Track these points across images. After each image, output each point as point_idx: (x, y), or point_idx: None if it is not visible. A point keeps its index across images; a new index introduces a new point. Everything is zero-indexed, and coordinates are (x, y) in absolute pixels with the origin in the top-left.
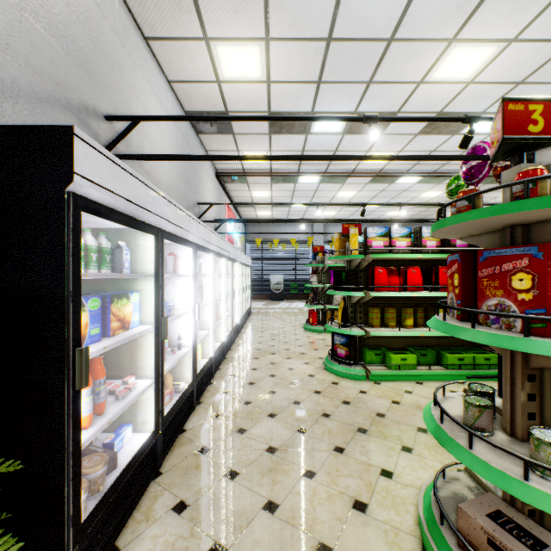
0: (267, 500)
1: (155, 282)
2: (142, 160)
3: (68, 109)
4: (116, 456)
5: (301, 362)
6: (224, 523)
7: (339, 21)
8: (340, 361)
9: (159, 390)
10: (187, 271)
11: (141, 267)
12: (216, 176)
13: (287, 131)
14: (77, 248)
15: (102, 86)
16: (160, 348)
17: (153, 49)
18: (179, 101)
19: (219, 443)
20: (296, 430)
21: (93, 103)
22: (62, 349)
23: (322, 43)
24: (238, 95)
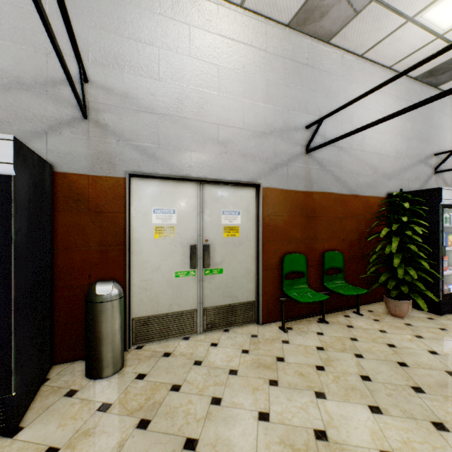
0: None
1: None
2: None
3: (420, 162)
4: (449, 289)
5: None
6: None
7: None
8: None
9: None
10: None
11: None
12: None
13: None
14: (442, 218)
15: (432, 142)
16: None
17: None
18: None
19: None
20: None
21: (429, 153)
22: (438, 245)
23: None
24: None
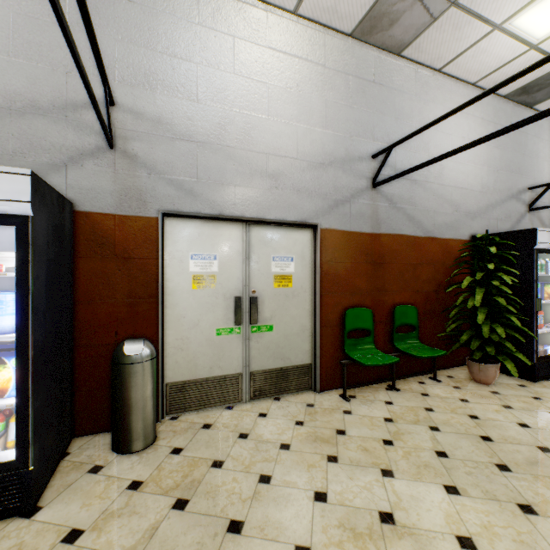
0: None
1: None
2: None
3: (511, 198)
4: (546, 351)
5: None
6: None
7: None
8: None
9: None
10: None
11: None
12: None
13: None
14: (536, 266)
15: (526, 173)
16: None
17: None
18: None
19: None
20: None
21: (522, 186)
22: (531, 297)
23: None
24: None
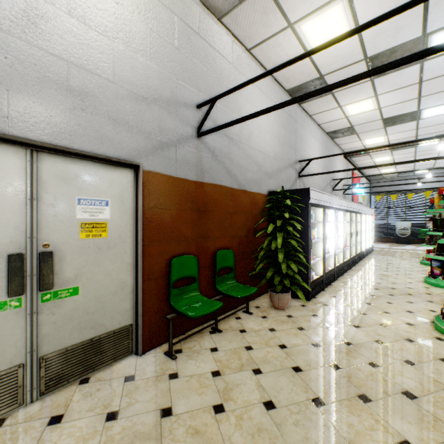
0: (367, 302)
1: (322, 224)
2: (312, 176)
3: (290, 166)
4: (313, 276)
5: (405, 277)
6: (349, 302)
7: (425, 75)
8: (435, 277)
9: (324, 262)
10: (331, 220)
11: (317, 219)
12: (344, 157)
13: (398, 123)
14: (310, 215)
15: (297, 150)
16: (324, 247)
17: (312, 117)
18: (323, 130)
19: (347, 290)
20: (388, 294)
21: (295, 159)
22: (307, 238)
23: (415, 85)
24: (359, 118)
